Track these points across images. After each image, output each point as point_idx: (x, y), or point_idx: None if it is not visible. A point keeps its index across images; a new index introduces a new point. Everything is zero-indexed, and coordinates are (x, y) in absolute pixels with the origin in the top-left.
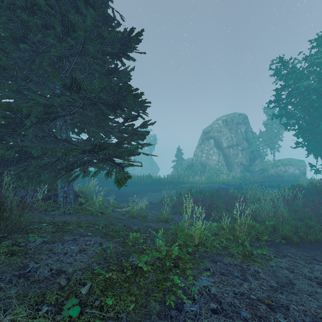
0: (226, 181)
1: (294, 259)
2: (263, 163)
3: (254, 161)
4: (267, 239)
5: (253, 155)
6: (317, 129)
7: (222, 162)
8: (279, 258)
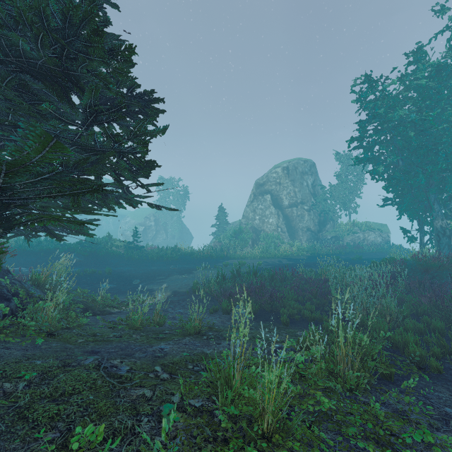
0: (289, 255)
1: None
2: (336, 228)
3: (324, 226)
4: (390, 370)
5: (323, 217)
6: (415, 179)
7: (282, 227)
8: None
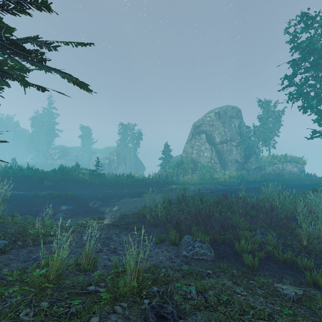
0: (222, 181)
1: None
2: (259, 160)
3: (249, 158)
4: None
5: (248, 151)
6: None
7: (215, 159)
8: None
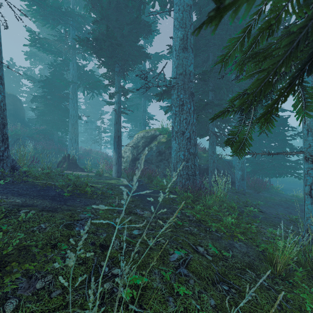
0: None
1: None
2: None
3: None
4: None
5: None
6: None
7: None
8: None
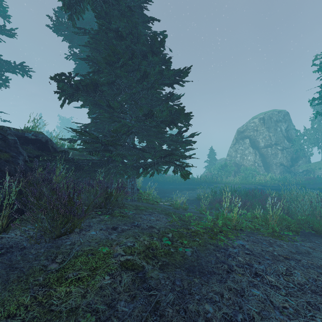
0: (262, 182)
1: (319, 244)
2: (308, 163)
3: (296, 162)
4: (298, 230)
5: (295, 155)
6: None
7: (258, 162)
8: (303, 238)
